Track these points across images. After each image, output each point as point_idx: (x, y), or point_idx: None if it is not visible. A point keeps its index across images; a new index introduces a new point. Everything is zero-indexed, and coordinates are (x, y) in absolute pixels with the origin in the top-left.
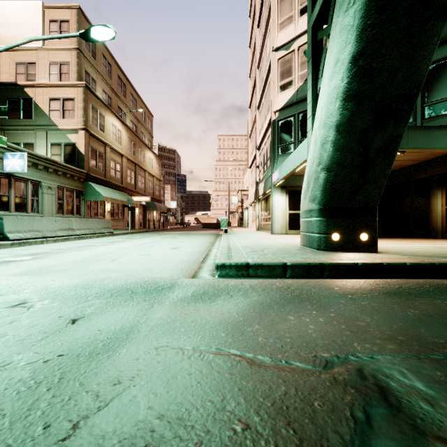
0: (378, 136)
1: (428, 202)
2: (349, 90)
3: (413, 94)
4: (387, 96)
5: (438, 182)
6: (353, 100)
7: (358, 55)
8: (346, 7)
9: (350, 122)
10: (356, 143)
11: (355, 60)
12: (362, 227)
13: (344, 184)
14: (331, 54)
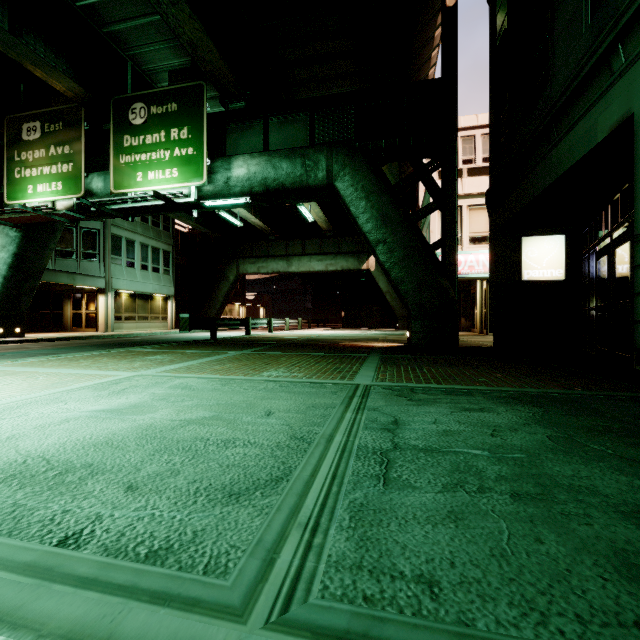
0: (27, 284)
1: (63, 308)
2: (13, 265)
3: (42, 271)
4: (31, 270)
5: (68, 295)
6: (14, 269)
7: (18, 254)
8: (11, 228)
9: (12, 277)
10: (15, 286)
11: (17, 255)
12: (17, 325)
13: (7, 303)
14: (1, 239)
